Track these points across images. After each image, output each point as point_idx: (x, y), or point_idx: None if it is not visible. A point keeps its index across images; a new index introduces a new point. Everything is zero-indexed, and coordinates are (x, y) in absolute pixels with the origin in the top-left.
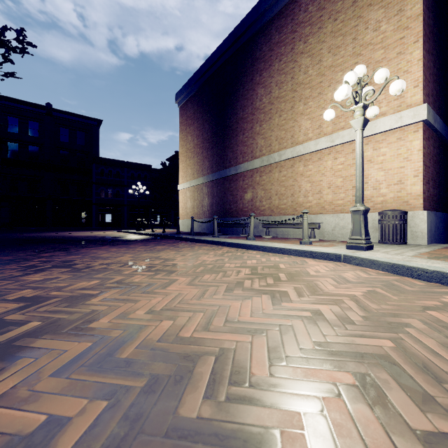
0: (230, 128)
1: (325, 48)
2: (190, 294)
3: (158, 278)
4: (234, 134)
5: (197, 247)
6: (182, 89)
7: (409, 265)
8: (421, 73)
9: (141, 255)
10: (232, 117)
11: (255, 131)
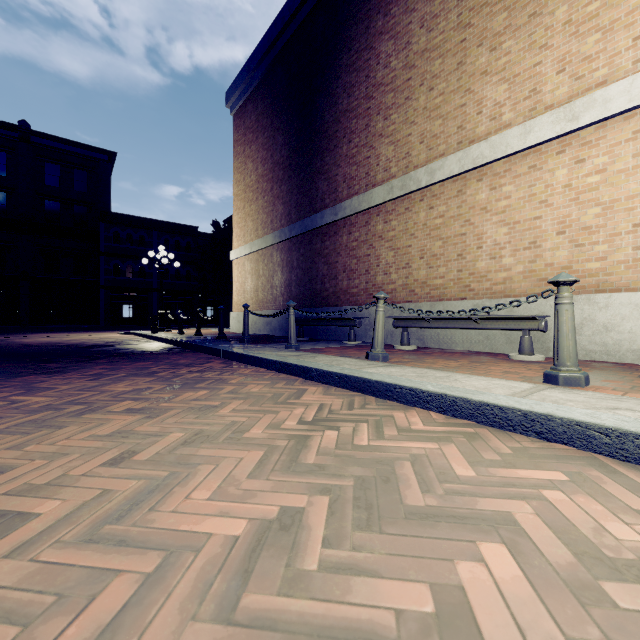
0: (323, 134)
1: None
2: None
3: None
4: (332, 144)
5: (233, 385)
6: (237, 79)
7: None
8: None
9: None
10: (326, 112)
11: (375, 130)
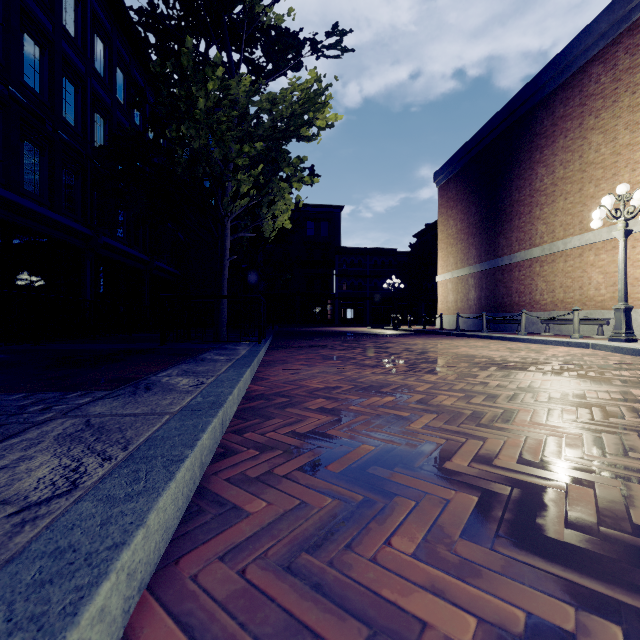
0: (503, 212)
1: (621, 124)
2: (470, 350)
3: (450, 347)
4: (508, 218)
5: (467, 339)
6: (442, 168)
7: (621, 346)
8: None
9: (426, 341)
10: (505, 199)
11: (534, 215)
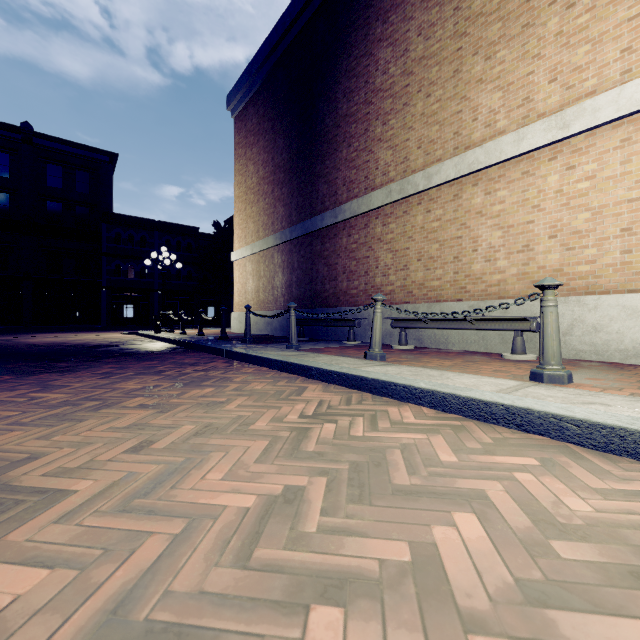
0: (324, 138)
1: None
2: None
3: None
4: (332, 148)
5: (237, 383)
6: (238, 82)
7: None
8: None
9: None
10: (326, 116)
11: (374, 135)
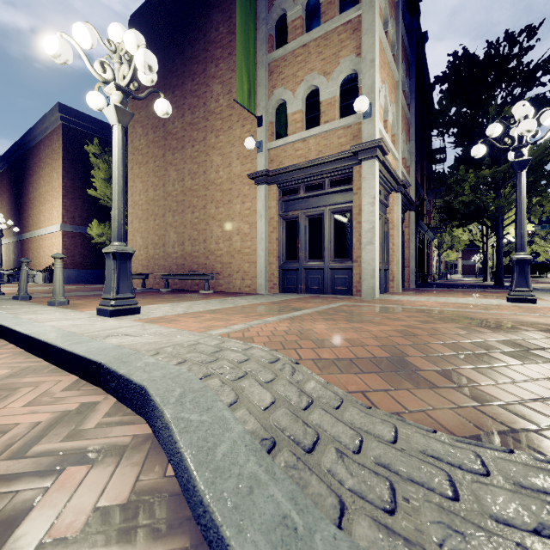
0: (21, 206)
1: (47, 180)
2: None
3: None
4: (23, 211)
5: None
6: None
7: None
8: (62, 209)
9: None
10: (22, 198)
11: (29, 213)
